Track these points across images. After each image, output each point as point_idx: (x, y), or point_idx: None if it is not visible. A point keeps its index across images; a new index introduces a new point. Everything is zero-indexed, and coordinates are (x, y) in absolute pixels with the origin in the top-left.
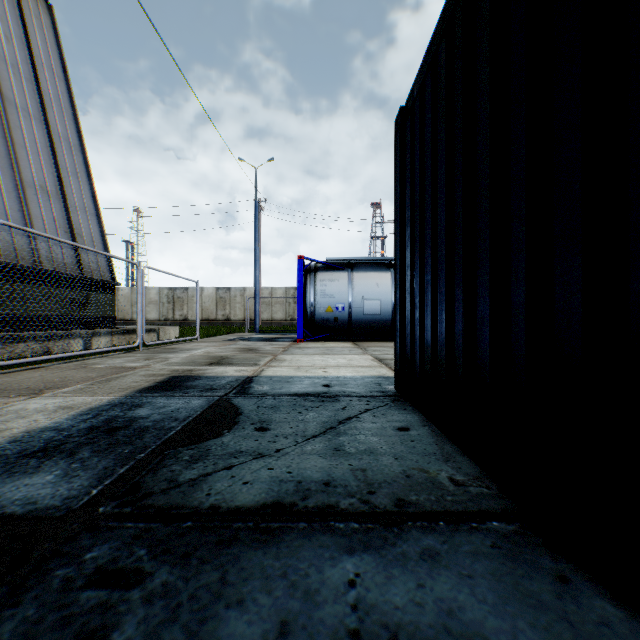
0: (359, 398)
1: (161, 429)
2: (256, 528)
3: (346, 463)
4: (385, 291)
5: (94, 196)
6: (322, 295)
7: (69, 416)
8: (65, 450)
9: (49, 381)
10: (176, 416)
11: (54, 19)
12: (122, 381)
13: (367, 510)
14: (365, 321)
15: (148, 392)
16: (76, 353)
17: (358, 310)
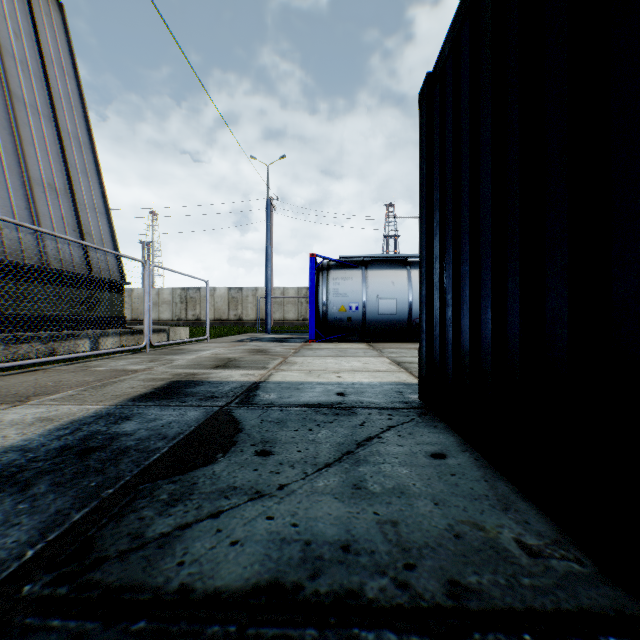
0: (379, 411)
1: (144, 451)
2: (240, 638)
3: (370, 510)
4: (401, 290)
5: (104, 194)
6: (335, 294)
7: (44, 431)
8: (20, 481)
9: (41, 386)
10: (165, 433)
11: (64, 17)
12: (118, 386)
13: (407, 603)
14: (380, 321)
15: (142, 400)
16: (78, 355)
17: (372, 310)
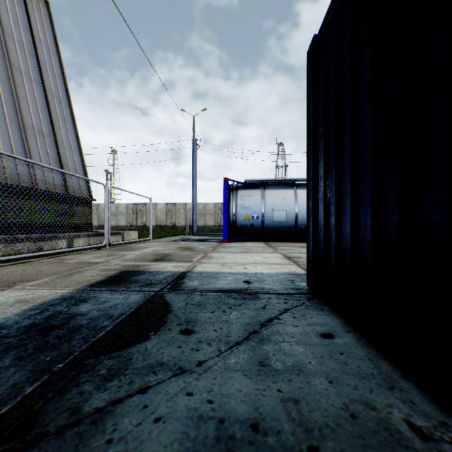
0: (277, 296)
1: (93, 329)
2: None
3: (274, 387)
4: (290, 204)
5: (77, 137)
6: (242, 207)
7: (20, 311)
8: None
9: (26, 274)
10: (112, 313)
11: (50, 11)
12: (82, 275)
13: None
14: (274, 227)
15: (98, 286)
16: (56, 251)
17: (269, 218)
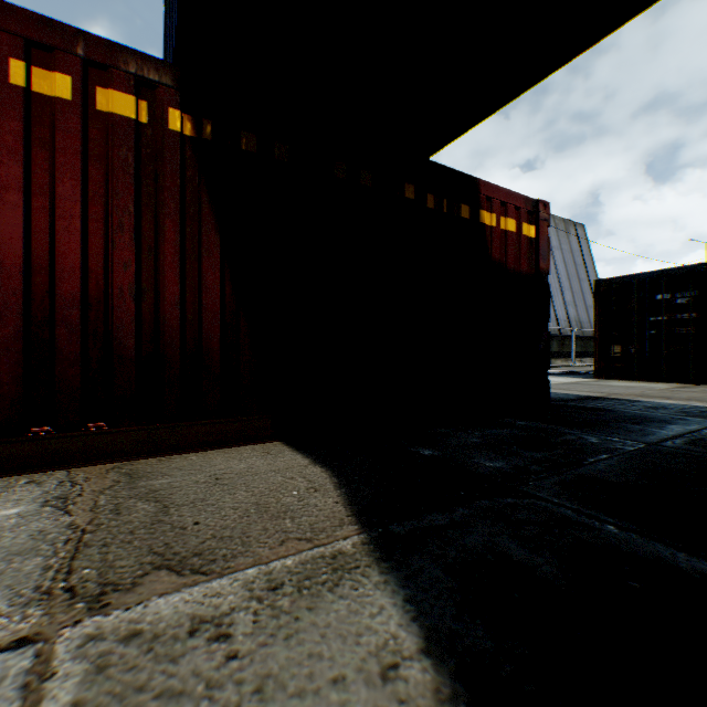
0: None
1: None
2: None
3: None
4: None
5: None
6: None
7: None
8: None
9: None
10: None
11: (584, 230)
12: None
13: None
14: None
15: None
16: None
17: None
